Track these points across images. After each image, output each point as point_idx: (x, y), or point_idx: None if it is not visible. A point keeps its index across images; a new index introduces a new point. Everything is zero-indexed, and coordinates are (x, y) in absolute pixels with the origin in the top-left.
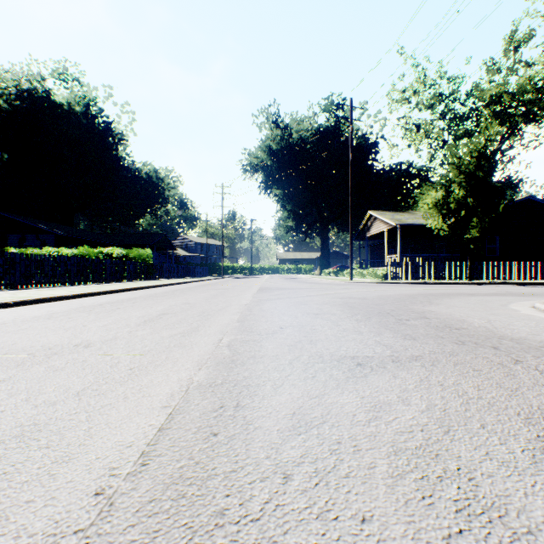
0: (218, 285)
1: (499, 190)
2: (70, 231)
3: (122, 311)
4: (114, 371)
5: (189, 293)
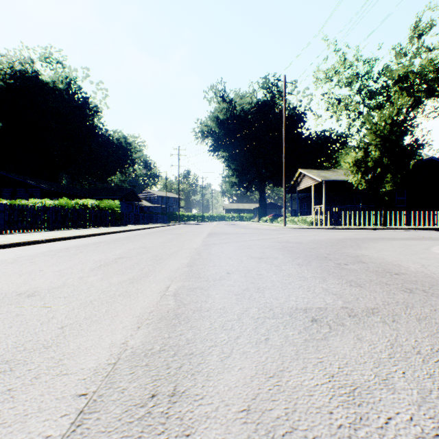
0: (174, 230)
1: (409, 151)
2: (53, 186)
3: (83, 255)
4: (42, 330)
5: (148, 238)
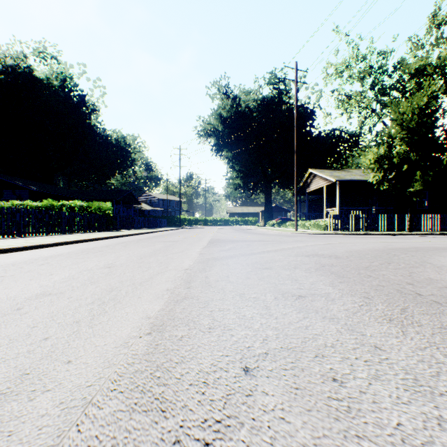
0: (170, 236)
1: (442, 145)
2: (44, 187)
3: None
4: None
5: (130, 247)
